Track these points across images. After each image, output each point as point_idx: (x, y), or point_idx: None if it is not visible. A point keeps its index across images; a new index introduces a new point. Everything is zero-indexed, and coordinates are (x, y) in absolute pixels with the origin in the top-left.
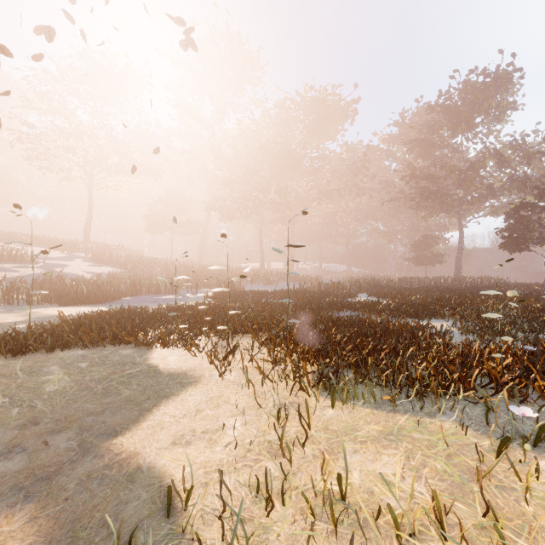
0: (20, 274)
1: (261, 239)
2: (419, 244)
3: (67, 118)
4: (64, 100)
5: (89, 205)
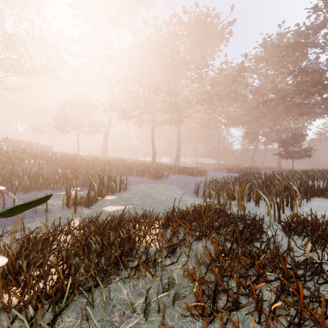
0: None
1: (152, 136)
2: (288, 141)
3: None
4: None
5: None
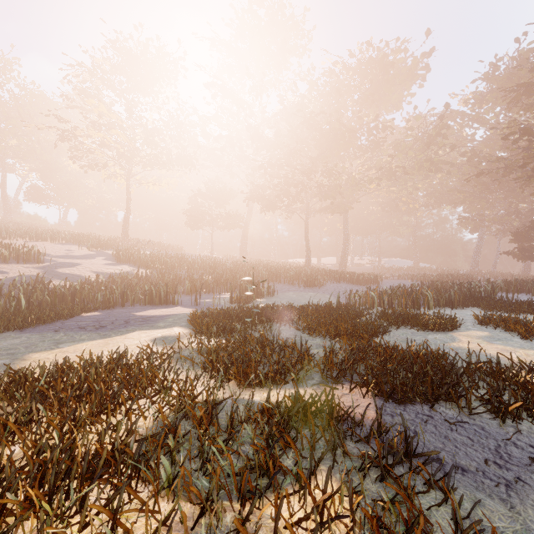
0: (2, 277)
1: (306, 231)
2: (525, 232)
3: (98, 110)
4: (100, 94)
5: (127, 201)
